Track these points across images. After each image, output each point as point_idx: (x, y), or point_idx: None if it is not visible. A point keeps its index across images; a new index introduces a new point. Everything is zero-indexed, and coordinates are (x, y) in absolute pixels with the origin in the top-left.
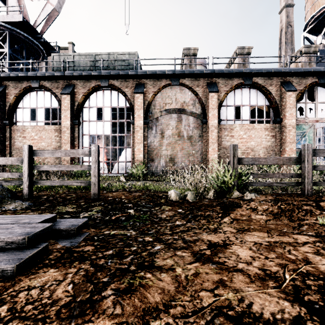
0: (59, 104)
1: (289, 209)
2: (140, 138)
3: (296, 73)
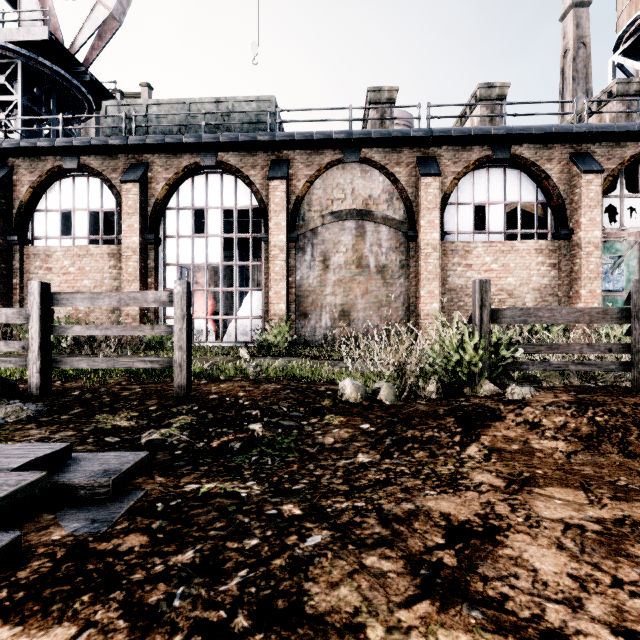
0: (118, 202)
1: (616, 426)
2: (281, 270)
3: (602, 135)
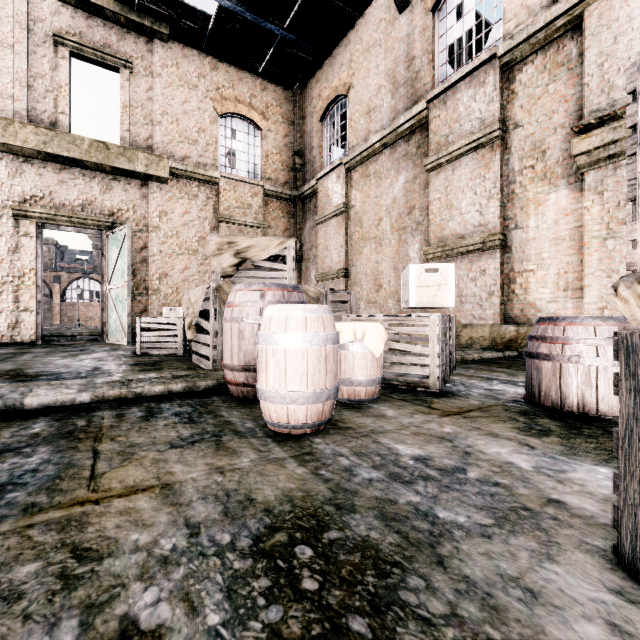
0: None
1: None
2: None
3: None
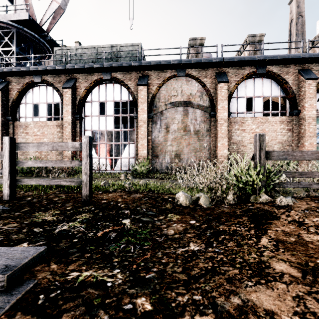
0: (61, 99)
1: None
2: (144, 133)
3: (316, 59)
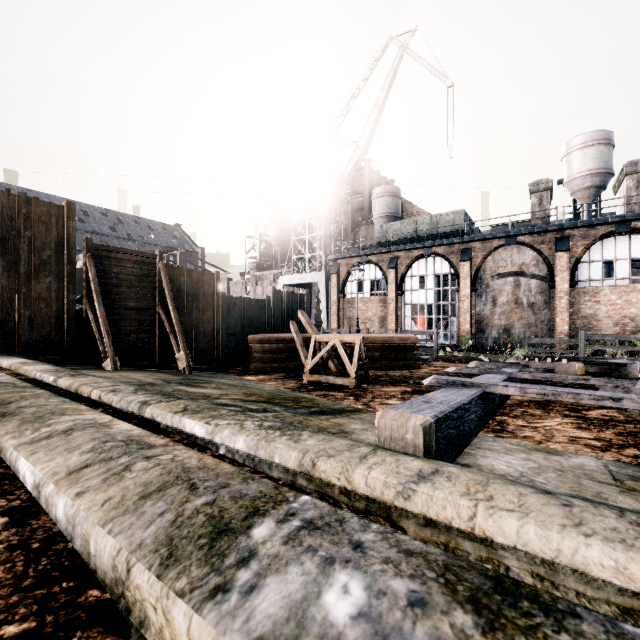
0: (384, 276)
1: None
2: (467, 308)
3: None
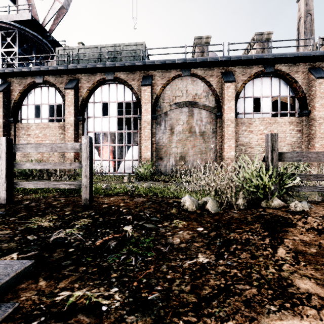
0: (63, 100)
1: None
2: (148, 134)
3: None
